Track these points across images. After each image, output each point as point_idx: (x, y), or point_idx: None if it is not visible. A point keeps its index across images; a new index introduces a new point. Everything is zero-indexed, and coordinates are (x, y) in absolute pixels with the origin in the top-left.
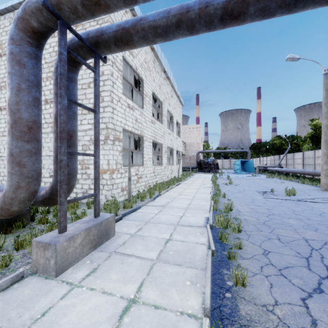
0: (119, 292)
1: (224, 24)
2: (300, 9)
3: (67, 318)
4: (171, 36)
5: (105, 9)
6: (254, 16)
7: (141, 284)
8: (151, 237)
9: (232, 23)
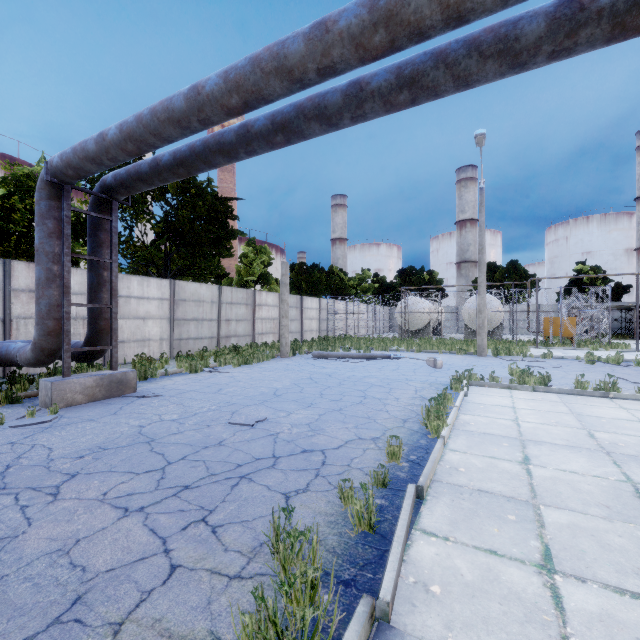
0: (552, 470)
1: (394, 48)
2: (289, 86)
3: (582, 459)
4: (512, 0)
5: (621, 34)
6: (348, 68)
7: (530, 474)
8: (635, 589)
9: (379, 53)
